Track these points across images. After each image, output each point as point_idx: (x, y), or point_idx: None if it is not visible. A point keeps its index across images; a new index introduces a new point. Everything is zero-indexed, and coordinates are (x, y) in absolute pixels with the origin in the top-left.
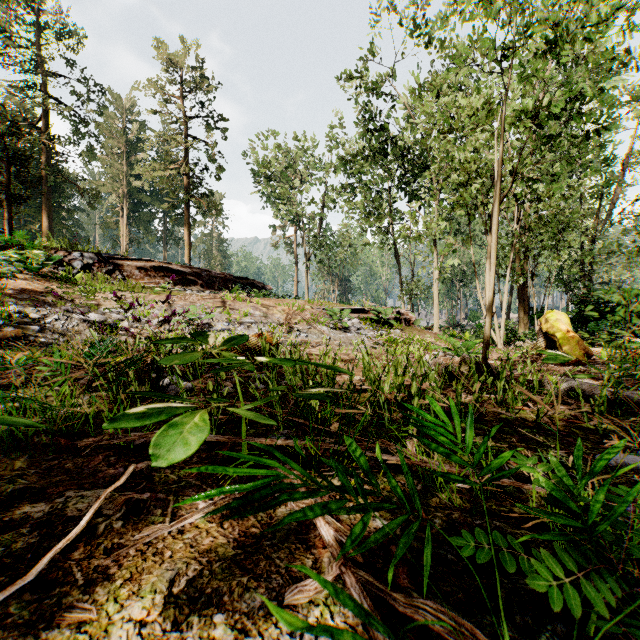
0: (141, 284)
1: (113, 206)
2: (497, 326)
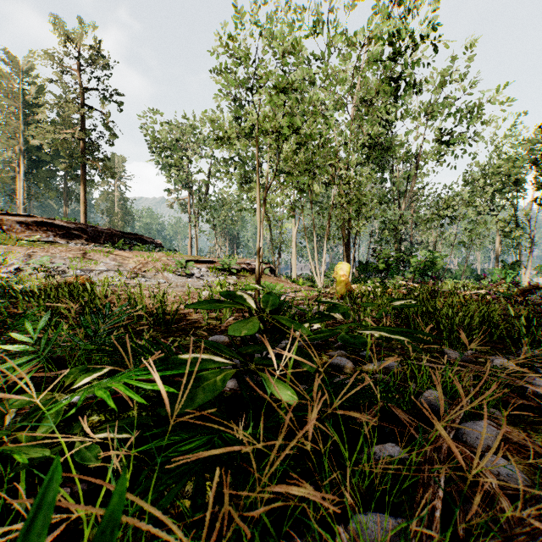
0: (22, 237)
1: (10, 162)
2: (319, 274)
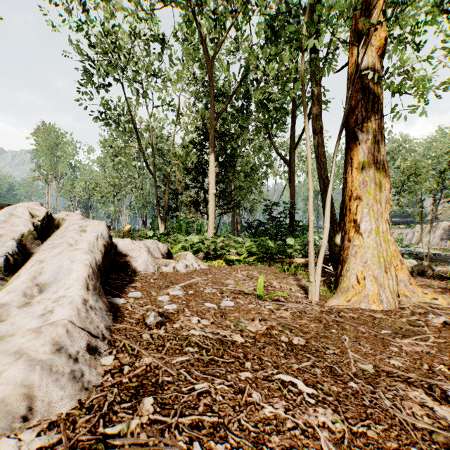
0: None
1: None
2: None
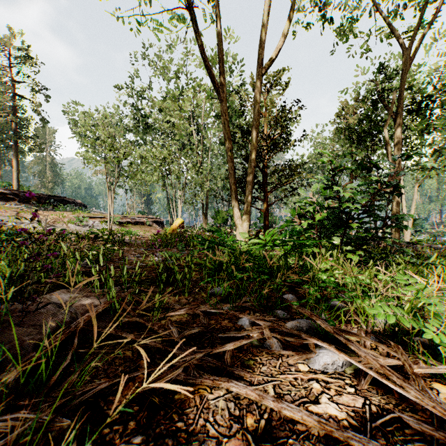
0: None
1: None
2: None
